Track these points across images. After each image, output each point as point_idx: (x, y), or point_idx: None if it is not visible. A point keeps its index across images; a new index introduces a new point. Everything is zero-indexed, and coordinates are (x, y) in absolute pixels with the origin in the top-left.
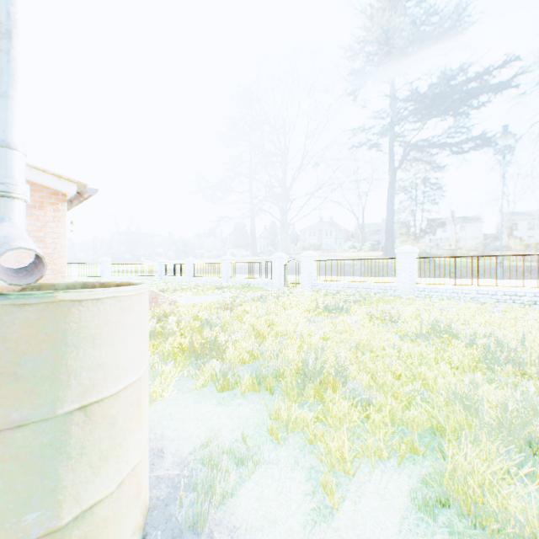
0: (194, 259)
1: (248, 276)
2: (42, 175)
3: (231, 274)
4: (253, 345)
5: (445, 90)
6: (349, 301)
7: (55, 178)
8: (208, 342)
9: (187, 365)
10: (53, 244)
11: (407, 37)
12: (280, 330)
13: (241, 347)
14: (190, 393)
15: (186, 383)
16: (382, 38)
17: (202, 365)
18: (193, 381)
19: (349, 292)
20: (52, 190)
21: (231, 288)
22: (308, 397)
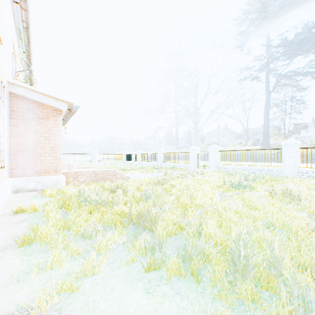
0: (141, 151)
1: (174, 161)
2: (47, 98)
3: (163, 160)
4: (178, 218)
5: (311, 32)
6: (248, 180)
7: (54, 100)
8: (142, 213)
9: (123, 233)
10: (54, 141)
11: (281, 0)
12: (198, 203)
13: (168, 219)
14: (120, 270)
15: (119, 255)
16: (263, 4)
17: (133, 240)
18: (125, 252)
19: (245, 173)
20: (54, 108)
21: (163, 168)
22: (241, 295)
